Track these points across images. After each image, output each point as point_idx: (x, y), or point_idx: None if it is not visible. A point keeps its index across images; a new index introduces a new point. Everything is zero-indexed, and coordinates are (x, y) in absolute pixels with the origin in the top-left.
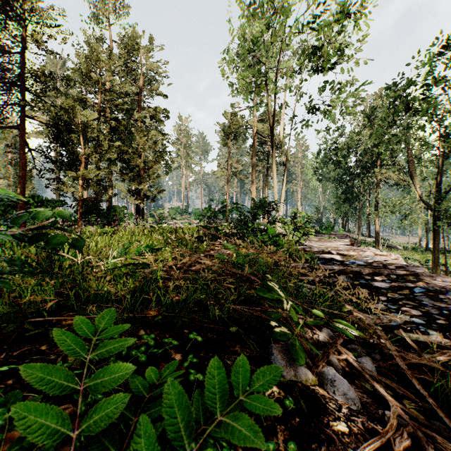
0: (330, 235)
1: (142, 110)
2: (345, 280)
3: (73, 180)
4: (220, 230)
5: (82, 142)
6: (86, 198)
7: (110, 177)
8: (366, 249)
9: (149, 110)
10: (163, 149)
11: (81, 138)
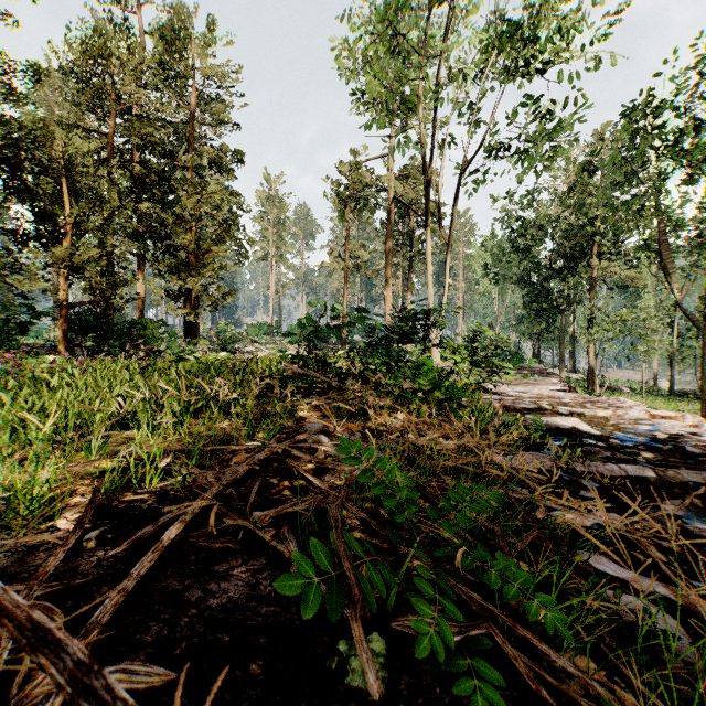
0: (519, 369)
1: (198, 154)
2: (698, 524)
3: (43, 267)
4: (331, 363)
5: (66, 195)
6: (76, 302)
7: (140, 269)
8: (614, 400)
9: (208, 152)
10: (233, 221)
11: (64, 187)
